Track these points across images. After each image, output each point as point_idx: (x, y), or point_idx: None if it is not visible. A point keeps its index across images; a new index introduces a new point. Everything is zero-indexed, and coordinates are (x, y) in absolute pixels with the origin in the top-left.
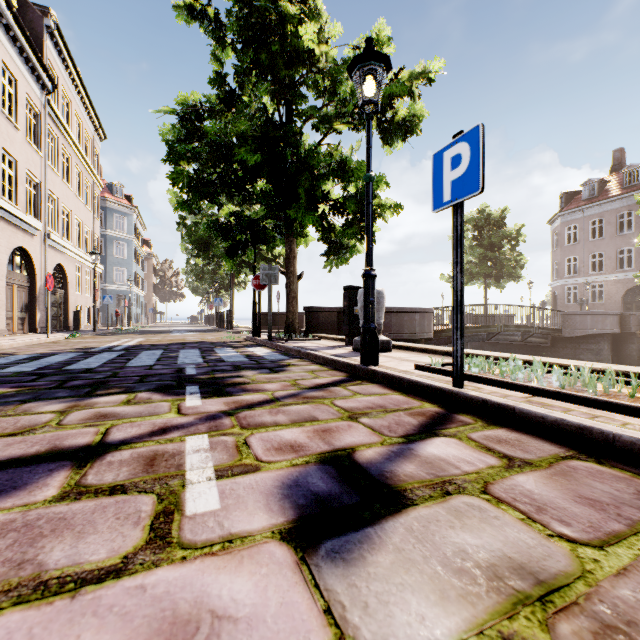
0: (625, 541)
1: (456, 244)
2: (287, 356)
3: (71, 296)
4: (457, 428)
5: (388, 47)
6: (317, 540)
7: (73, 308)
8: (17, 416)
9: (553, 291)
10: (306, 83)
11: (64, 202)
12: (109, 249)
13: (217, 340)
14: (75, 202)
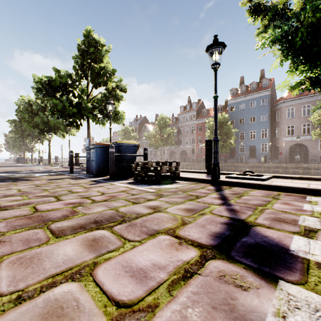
0: None
1: None
2: None
3: None
4: None
5: None
6: None
7: None
8: None
9: None
10: None
11: None
12: None
13: None
14: None
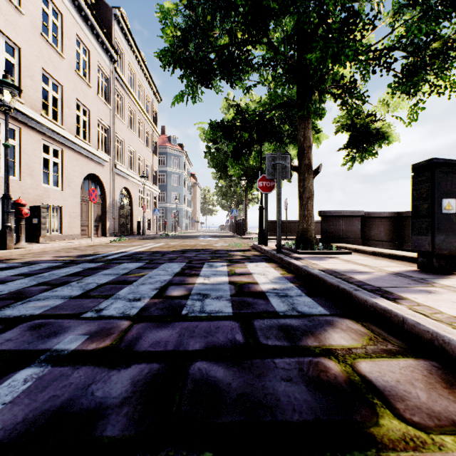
0: None
1: None
2: (318, 300)
3: (135, 210)
4: None
5: None
6: None
7: (136, 219)
8: None
9: None
10: None
11: (129, 143)
12: (168, 180)
13: (223, 247)
14: (138, 144)
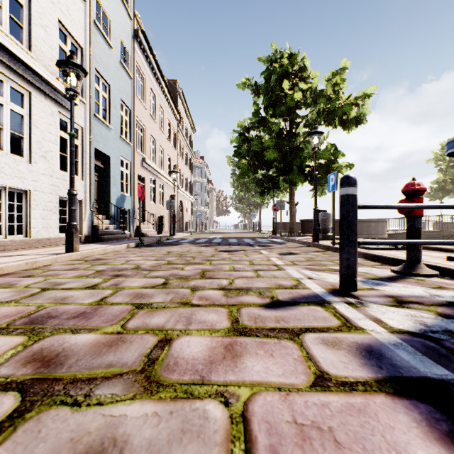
0: (326, 257)
1: (332, 203)
2: (287, 241)
3: (184, 215)
4: (323, 252)
5: (342, 85)
6: (282, 255)
7: (185, 221)
8: (221, 247)
9: None
10: (299, 107)
11: (182, 170)
12: (193, 188)
13: (255, 236)
14: (185, 169)
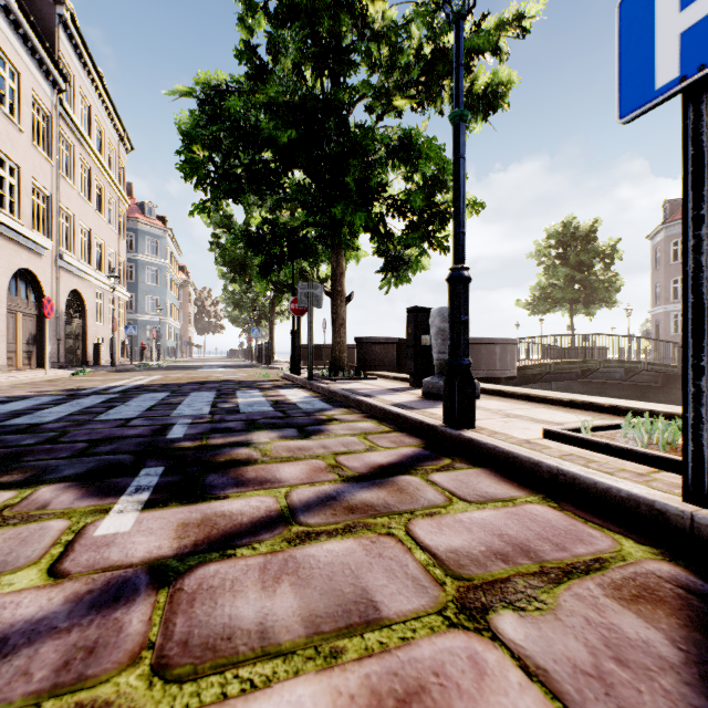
0: None
1: (695, 175)
2: (329, 403)
3: (90, 326)
4: None
5: None
6: None
7: (93, 340)
8: None
9: (654, 319)
10: (357, 49)
11: (81, 219)
12: (140, 275)
13: (247, 378)
14: (95, 220)
